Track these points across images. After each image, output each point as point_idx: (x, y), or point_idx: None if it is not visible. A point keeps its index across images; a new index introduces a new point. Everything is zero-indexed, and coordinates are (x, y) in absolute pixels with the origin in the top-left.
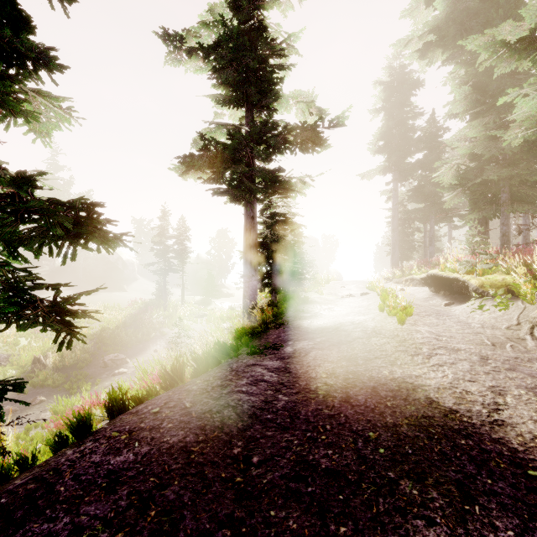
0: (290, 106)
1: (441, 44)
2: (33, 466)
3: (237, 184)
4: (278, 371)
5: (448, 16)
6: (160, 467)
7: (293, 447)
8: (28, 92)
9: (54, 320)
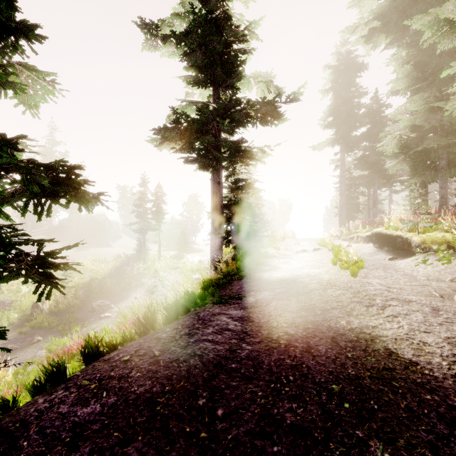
0: (251, 86)
1: (385, 30)
2: (13, 408)
3: (205, 153)
4: (241, 320)
5: (391, 4)
6: (125, 420)
7: (257, 399)
8: (16, 67)
9: (36, 273)
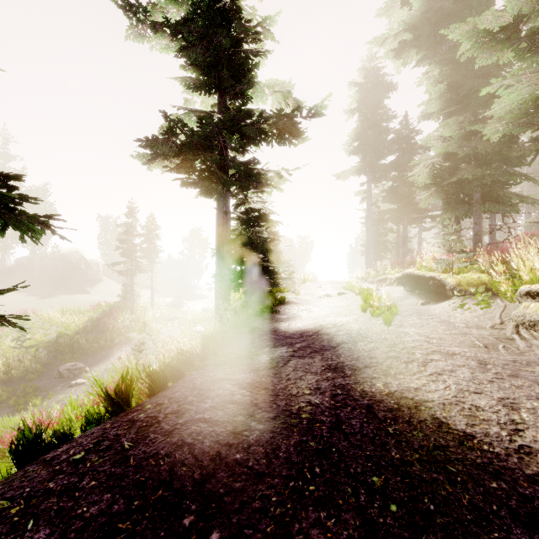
0: (266, 97)
1: (416, 44)
2: None
3: (208, 175)
4: (251, 387)
5: (423, 15)
6: None
7: (270, 509)
8: None
9: None
